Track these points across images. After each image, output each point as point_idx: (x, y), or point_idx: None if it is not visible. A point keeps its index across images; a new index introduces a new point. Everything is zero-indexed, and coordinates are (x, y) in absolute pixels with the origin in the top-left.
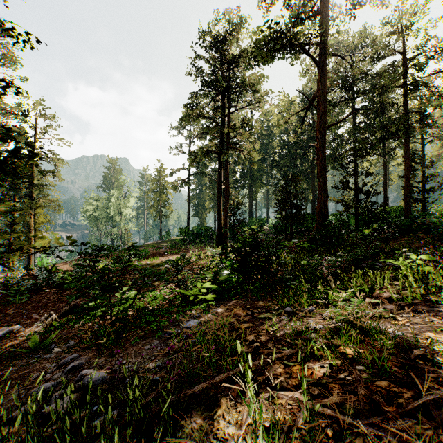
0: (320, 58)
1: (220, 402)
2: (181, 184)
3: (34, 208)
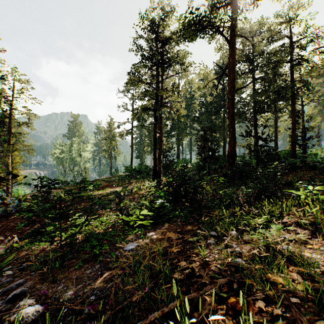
0: (230, 39)
1: None
2: (126, 133)
3: (12, 151)
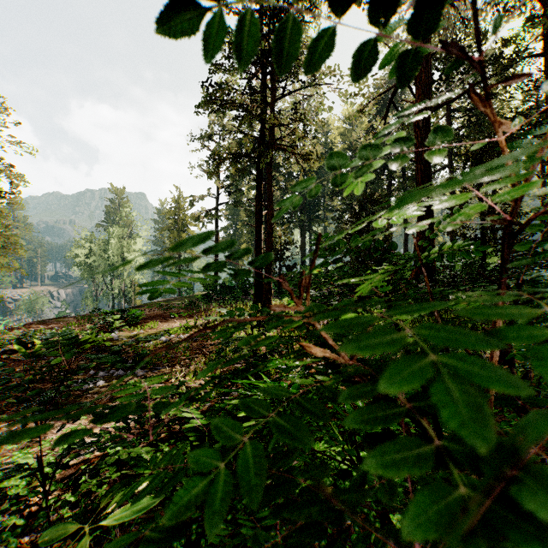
0: None
1: None
2: (205, 216)
3: None
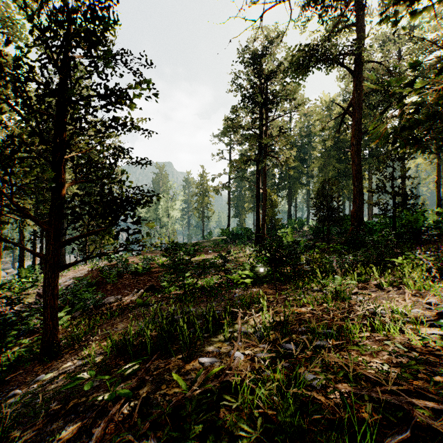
0: (356, 67)
1: (252, 318)
2: (222, 188)
3: None
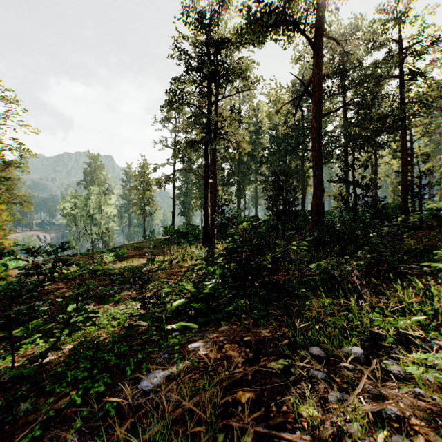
0: (316, 41)
1: None
2: (166, 180)
3: None
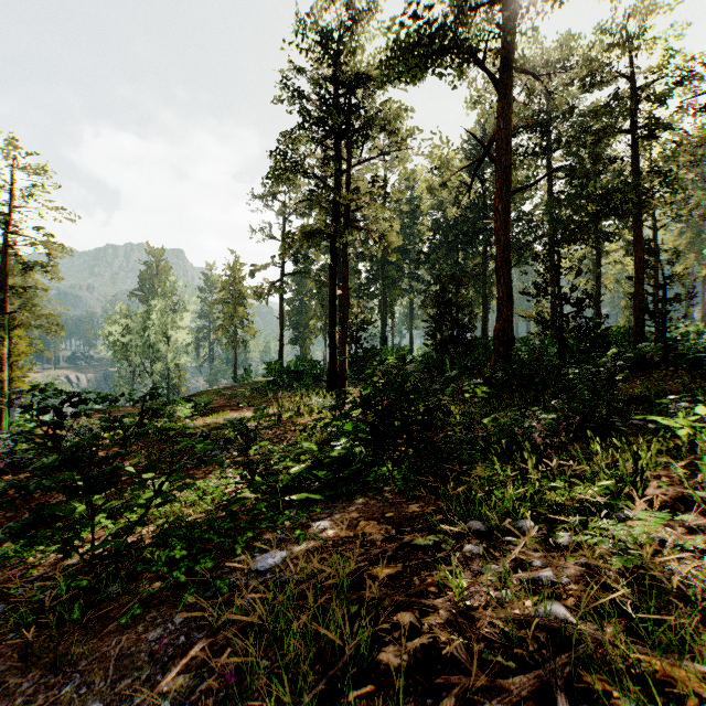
0: (501, 78)
1: None
2: (269, 289)
3: (10, 327)
